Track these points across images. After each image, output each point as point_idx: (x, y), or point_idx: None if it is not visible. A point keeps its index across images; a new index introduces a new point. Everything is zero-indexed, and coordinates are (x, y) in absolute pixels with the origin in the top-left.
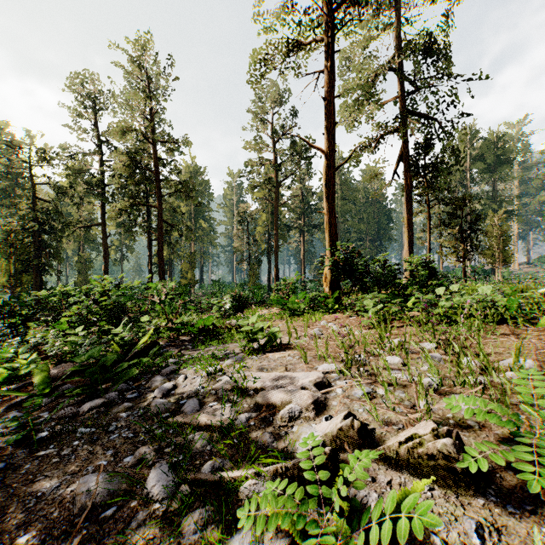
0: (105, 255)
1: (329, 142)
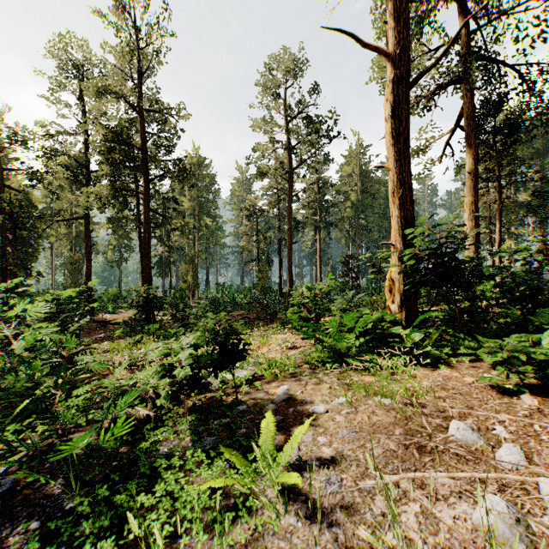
0: (86, 255)
1: (400, 34)
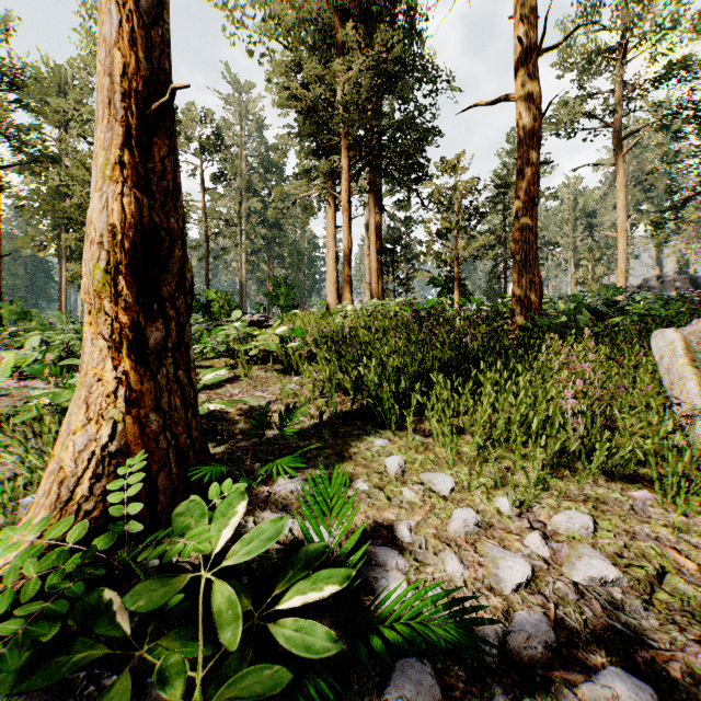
0: None
1: None
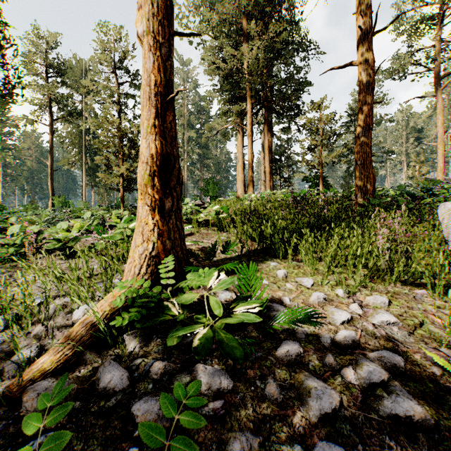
0: None
1: (52, 161)
